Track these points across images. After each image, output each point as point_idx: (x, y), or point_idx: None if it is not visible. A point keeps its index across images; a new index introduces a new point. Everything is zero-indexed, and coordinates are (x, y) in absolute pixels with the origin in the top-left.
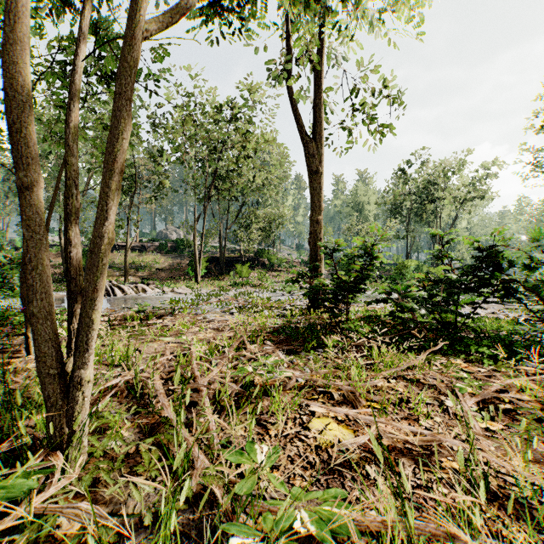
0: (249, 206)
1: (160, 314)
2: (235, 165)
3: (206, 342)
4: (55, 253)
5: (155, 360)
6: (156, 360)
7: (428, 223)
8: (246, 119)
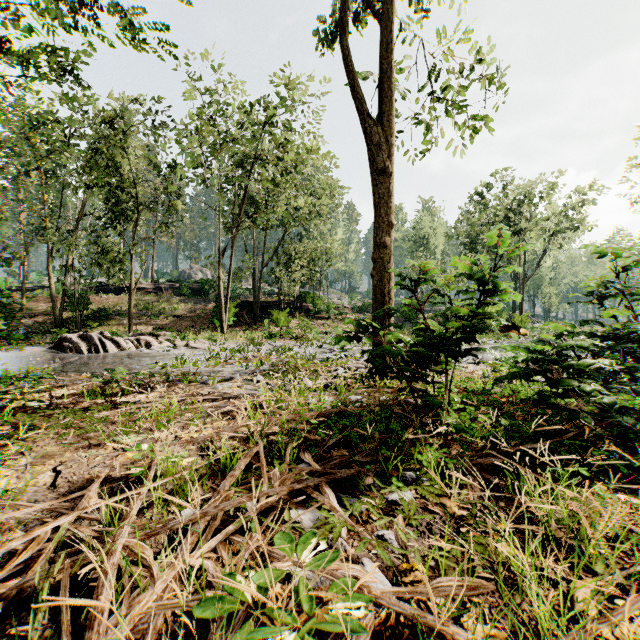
0: (290, 240)
1: (147, 383)
2: (270, 184)
3: (197, 446)
4: (48, 297)
5: (31, 534)
6: (33, 534)
7: (509, 261)
8: (284, 125)
